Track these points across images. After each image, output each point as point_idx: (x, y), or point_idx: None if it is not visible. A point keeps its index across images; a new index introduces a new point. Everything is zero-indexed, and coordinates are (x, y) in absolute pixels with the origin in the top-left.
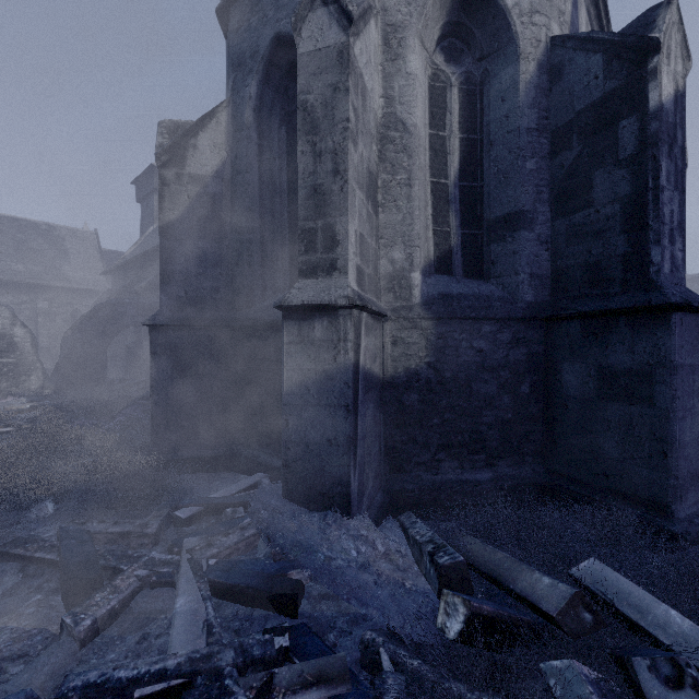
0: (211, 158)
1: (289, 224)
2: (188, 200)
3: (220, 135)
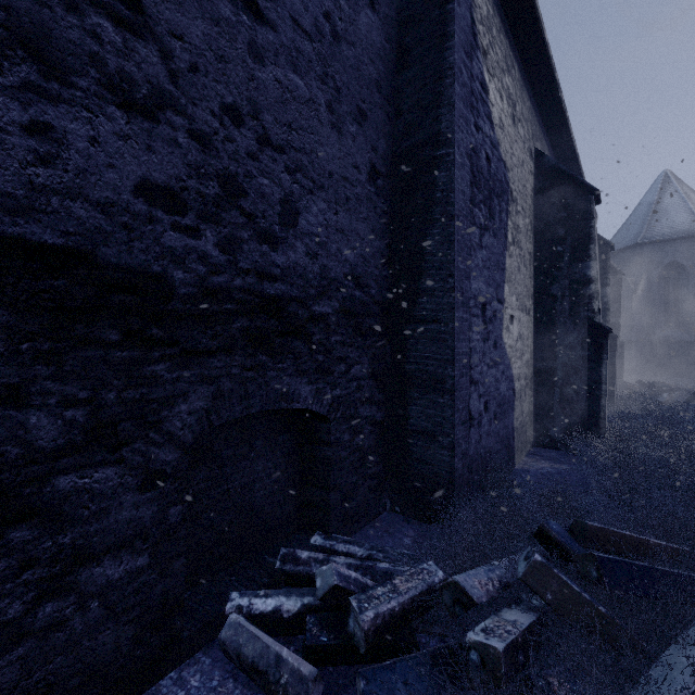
0: (641, 290)
1: (664, 311)
2: (636, 303)
3: (642, 283)
